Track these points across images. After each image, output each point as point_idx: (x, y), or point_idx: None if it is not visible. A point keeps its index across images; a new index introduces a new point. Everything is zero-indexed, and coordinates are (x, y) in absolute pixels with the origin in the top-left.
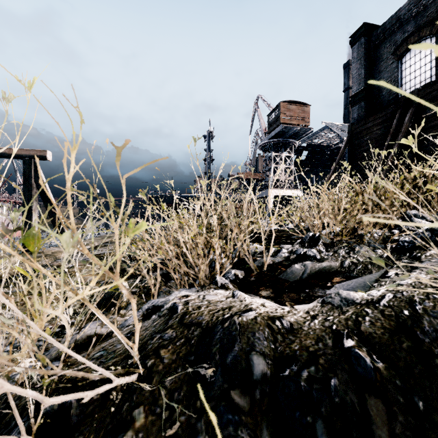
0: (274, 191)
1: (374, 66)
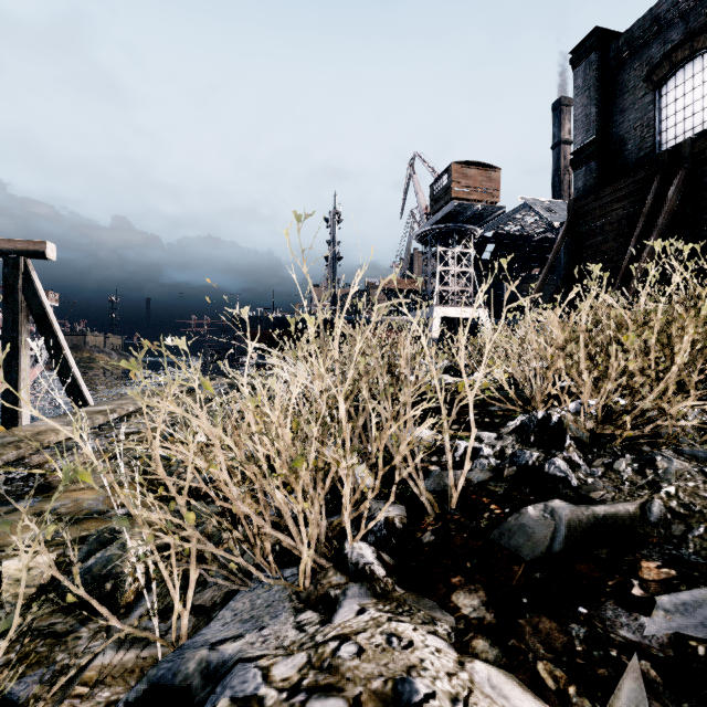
0: (441, 311)
1: (612, 101)
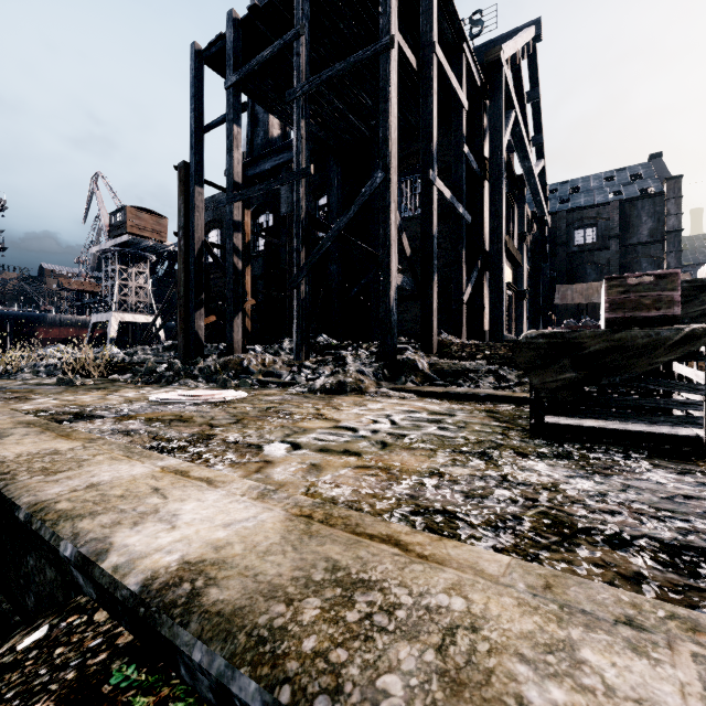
0: (120, 316)
1: None
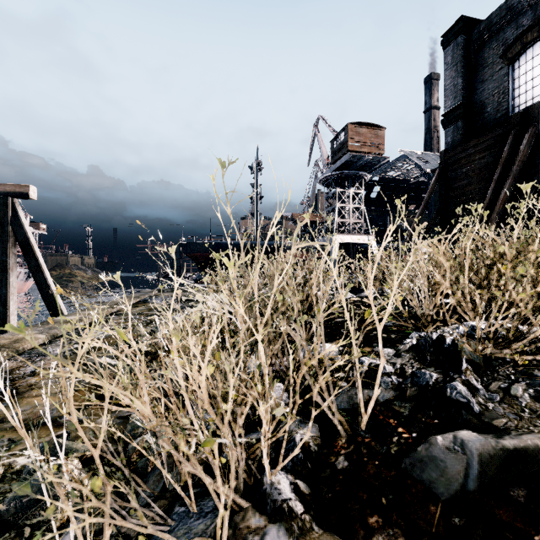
0: (339, 238)
1: (474, 74)
